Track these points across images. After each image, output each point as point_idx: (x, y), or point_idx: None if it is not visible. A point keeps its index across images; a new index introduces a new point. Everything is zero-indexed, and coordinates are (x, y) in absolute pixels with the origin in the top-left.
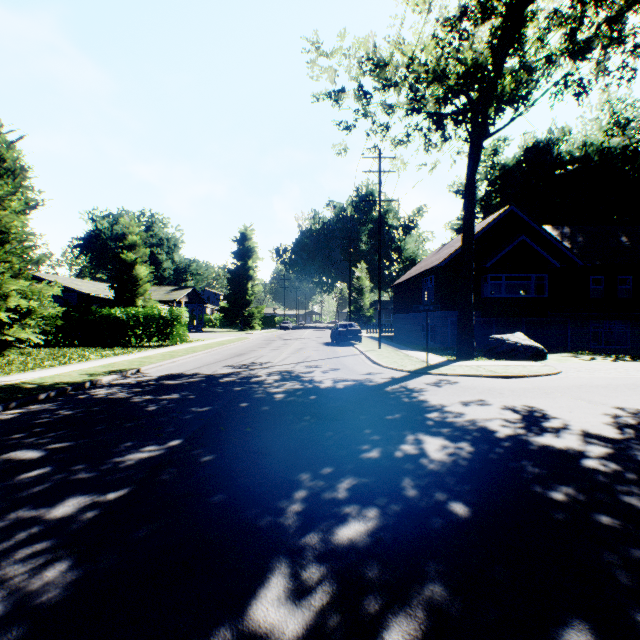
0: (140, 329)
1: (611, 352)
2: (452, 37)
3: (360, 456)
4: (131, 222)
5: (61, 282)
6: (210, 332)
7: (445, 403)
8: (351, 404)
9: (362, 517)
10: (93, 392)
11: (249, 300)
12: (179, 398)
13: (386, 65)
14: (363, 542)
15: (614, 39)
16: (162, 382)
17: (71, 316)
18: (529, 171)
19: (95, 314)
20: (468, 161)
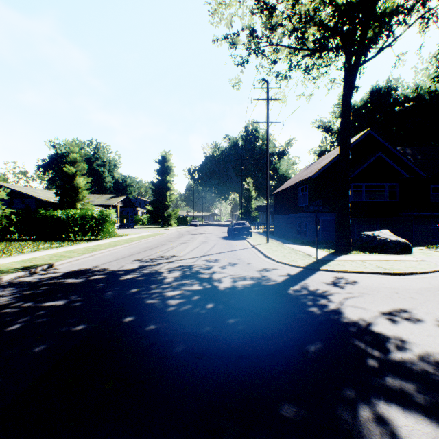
0: (77, 226)
1: None
2: None
3: None
4: (72, 143)
5: (23, 191)
6: (139, 228)
7: (366, 317)
8: (255, 319)
9: None
10: None
11: (168, 205)
12: (60, 307)
13: (273, 9)
14: None
15: None
16: (62, 281)
17: (22, 216)
18: (374, 109)
19: (41, 215)
20: (344, 85)
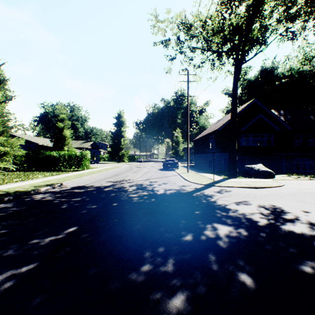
0: (65, 162)
1: (305, 174)
2: (227, 8)
3: (181, 239)
4: (61, 108)
5: (27, 138)
6: (102, 163)
7: (226, 203)
8: (174, 204)
9: (184, 287)
10: (34, 196)
11: (122, 147)
12: (80, 200)
13: (191, 26)
14: (186, 310)
15: (311, 10)
16: (73, 190)
17: (30, 155)
18: (262, 83)
19: (43, 154)
20: (234, 75)
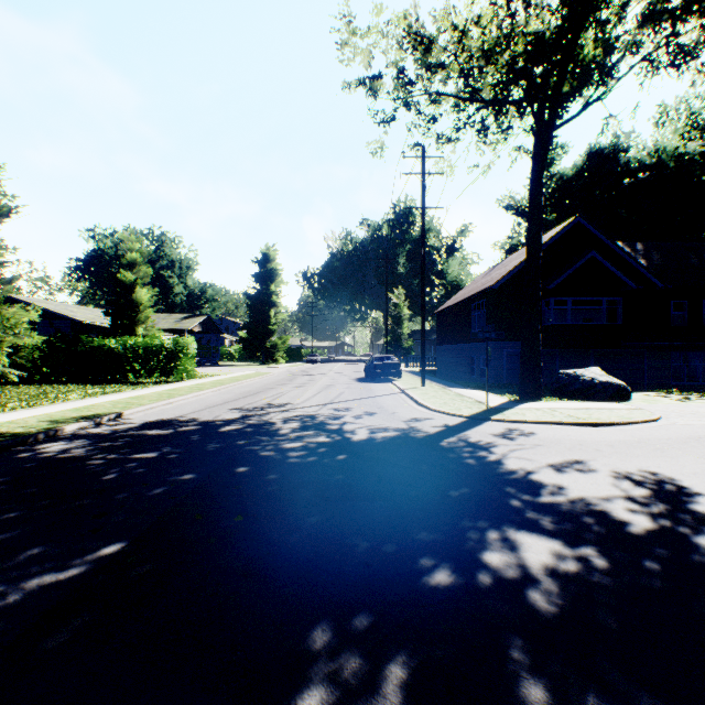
0: (139, 362)
1: (695, 389)
2: None
3: (419, 583)
4: (130, 237)
5: (52, 308)
6: (227, 366)
7: (529, 467)
8: (395, 469)
9: None
10: (42, 448)
11: (272, 329)
12: (155, 458)
13: (432, 43)
14: None
15: None
16: (143, 432)
17: (57, 347)
18: (592, 181)
19: (85, 345)
20: (533, 157)
